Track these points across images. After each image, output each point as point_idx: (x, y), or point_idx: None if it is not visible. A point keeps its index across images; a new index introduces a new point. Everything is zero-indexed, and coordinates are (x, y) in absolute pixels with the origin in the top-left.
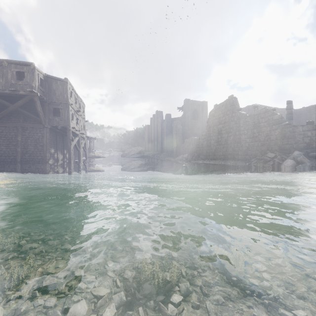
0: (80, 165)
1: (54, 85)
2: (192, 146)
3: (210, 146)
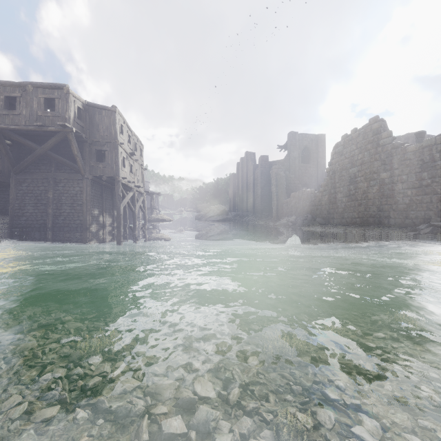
0: (136, 232)
1: (97, 116)
2: (303, 203)
3: (334, 204)
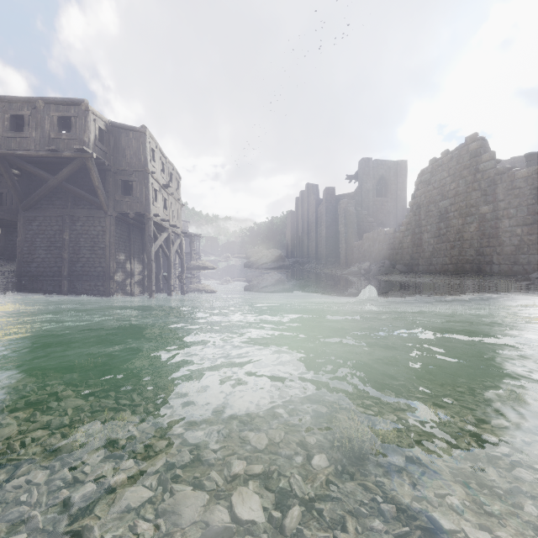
0: (171, 282)
1: (124, 139)
2: (378, 246)
3: (419, 247)
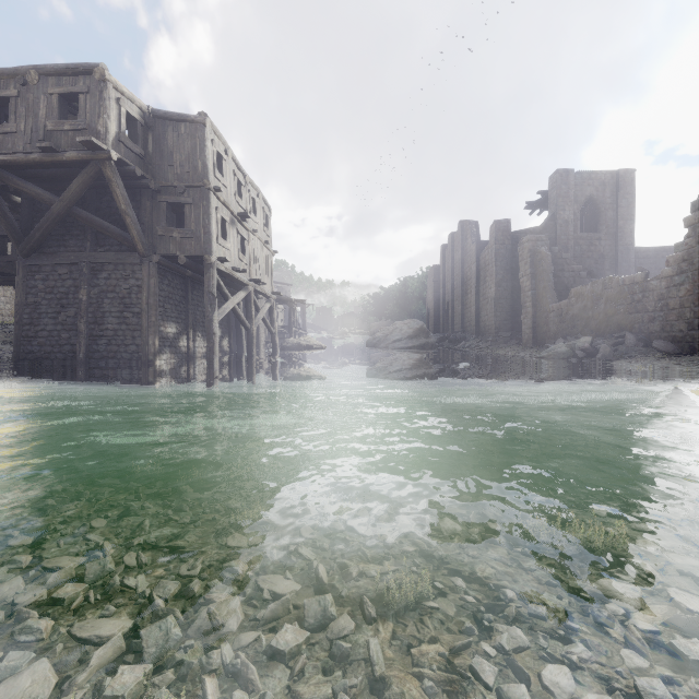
0: (253, 369)
1: (171, 136)
2: (606, 308)
3: None
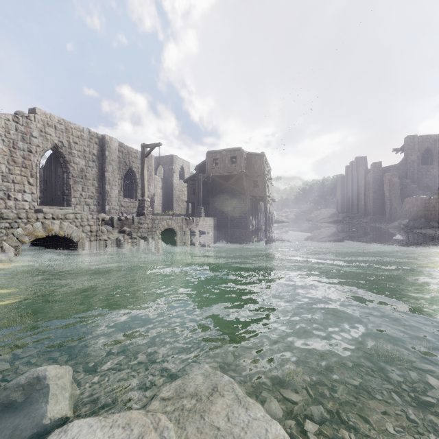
0: (270, 230)
1: (253, 160)
2: (417, 208)
3: None
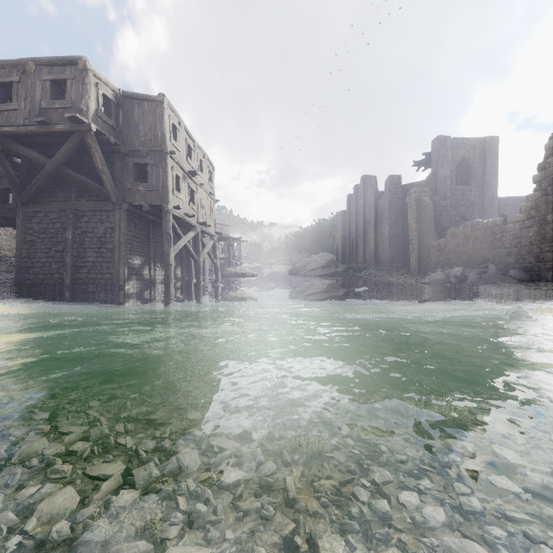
0: (200, 292)
1: (137, 112)
2: (474, 245)
3: None
